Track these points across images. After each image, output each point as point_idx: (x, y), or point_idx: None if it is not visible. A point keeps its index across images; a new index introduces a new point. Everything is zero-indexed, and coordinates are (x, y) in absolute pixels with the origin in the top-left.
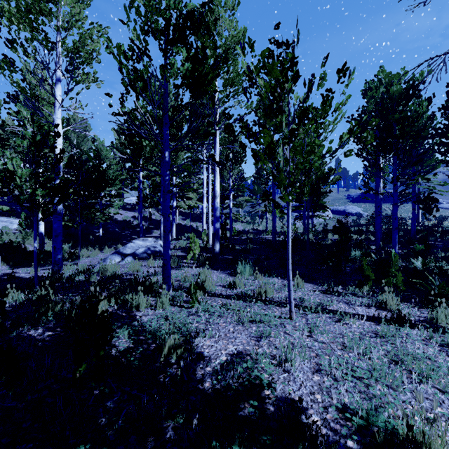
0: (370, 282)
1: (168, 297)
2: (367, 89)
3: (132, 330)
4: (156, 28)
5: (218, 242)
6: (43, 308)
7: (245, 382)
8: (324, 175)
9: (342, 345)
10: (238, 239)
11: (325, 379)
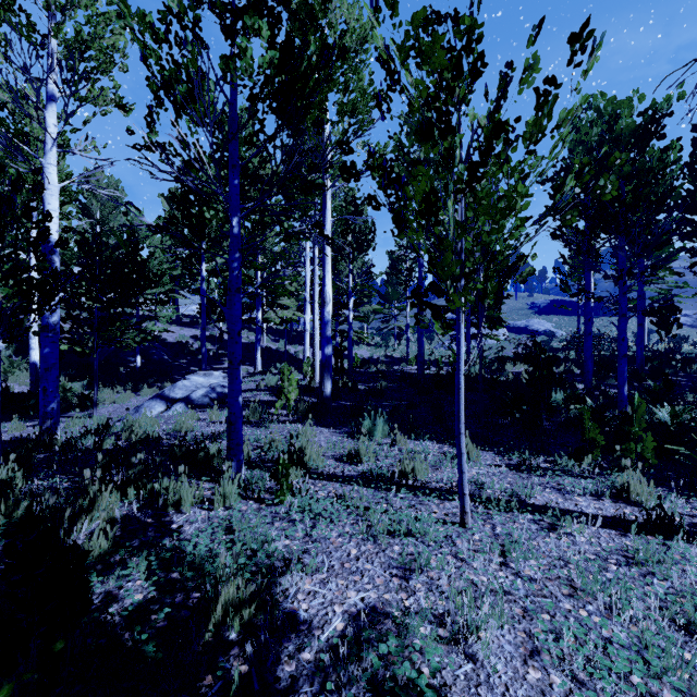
0: (596, 451)
1: (234, 484)
2: (572, 130)
3: (158, 561)
4: None
5: (330, 379)
6: None
7: None
8: (509, 266)
9: (568, 585)
10: (363, 373)
11: (553, 677)
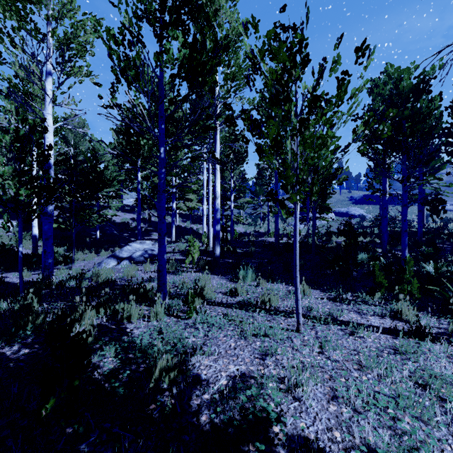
0: (382, 289)
1: (162, 307)
2: (374, 86)
3: (120, 347)
4: (150, 11)
5: (219, 245)
6: (22, 320)
7: (250, 416)
8: (331, 175)
9: (358, 364)
10: (240, 242)
11: (343, 409)
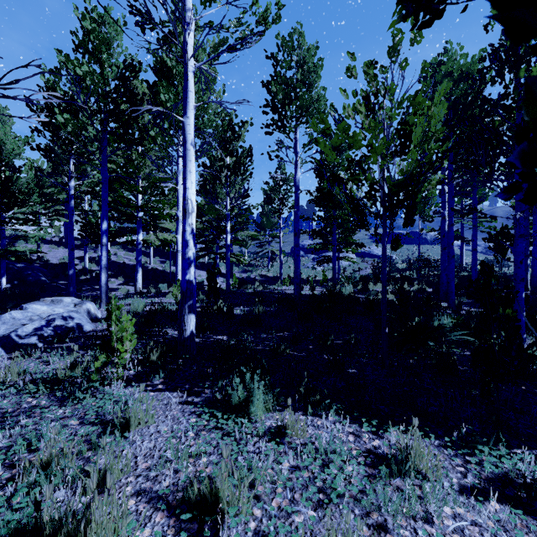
0: None
1: None
2: (437, 65)
3: None
4: None
5: (192, 312)
6: None
7: None
8: (431, 163)
9: None
10: (240, 294)
11: None
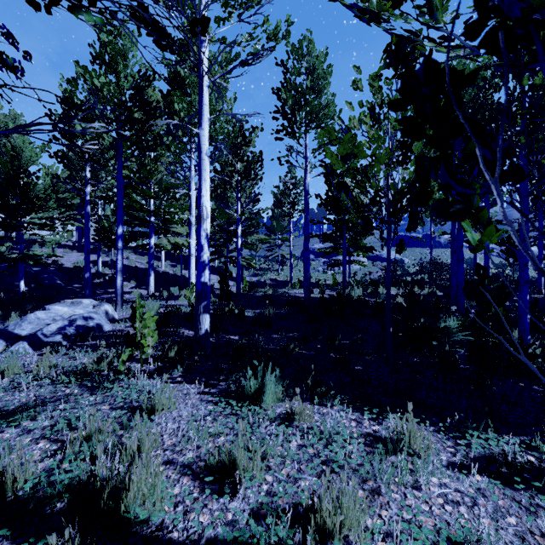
0: None
1: None
2: None
3: None
4: None
5: (207, 312)
6: None
7: None
8: None
9: None
10: (251, 297)
11: None
